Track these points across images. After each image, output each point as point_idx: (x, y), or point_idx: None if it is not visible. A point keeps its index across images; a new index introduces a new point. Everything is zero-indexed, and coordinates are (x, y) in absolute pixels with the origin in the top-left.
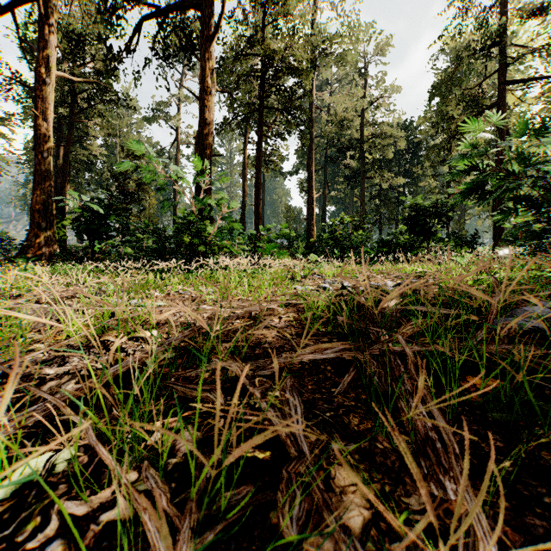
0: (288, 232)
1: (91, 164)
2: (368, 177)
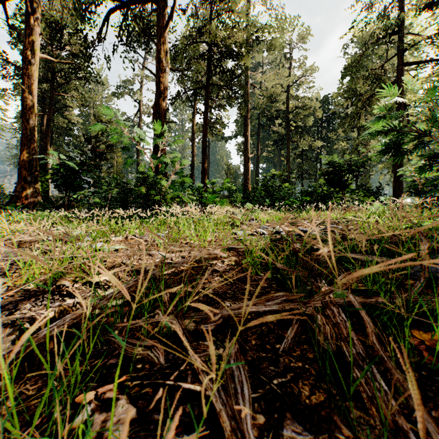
0: (229, 184)
1: (70, 129)
2: (293, 141)
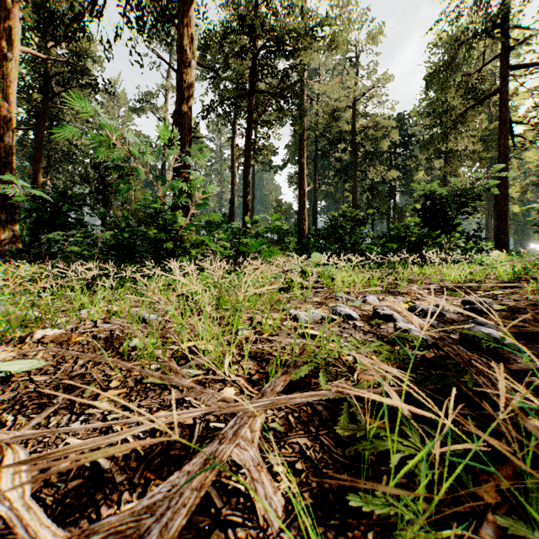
0: (280, 224)
1: (74, 155)
2: (361, 171)
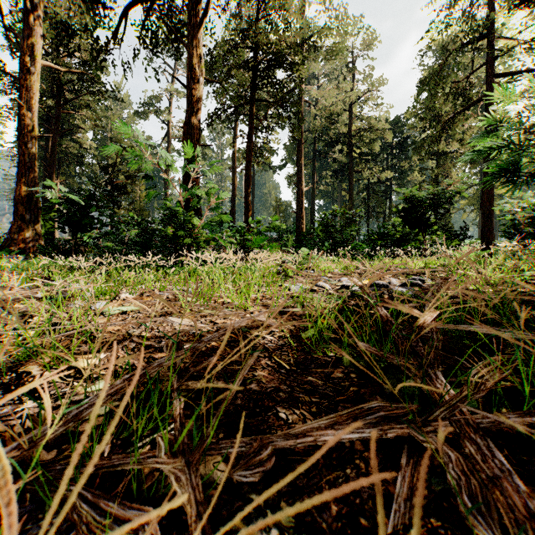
0: (279, 224)
1: (82, 157)
2: (357, 171)
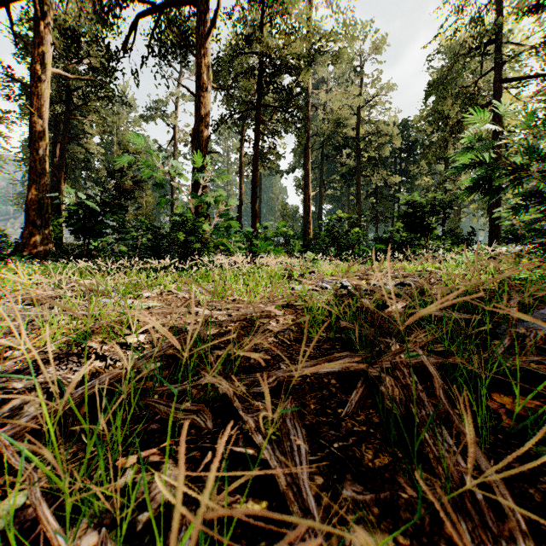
0: (285, 229)
1: (88, 161)
2: (365, 175)
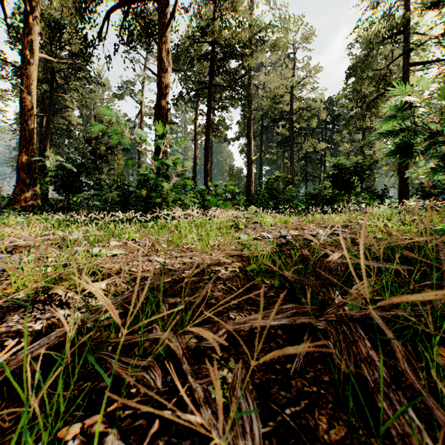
0: (232, 187)
1: (70, 131)
2: (297, 143)
